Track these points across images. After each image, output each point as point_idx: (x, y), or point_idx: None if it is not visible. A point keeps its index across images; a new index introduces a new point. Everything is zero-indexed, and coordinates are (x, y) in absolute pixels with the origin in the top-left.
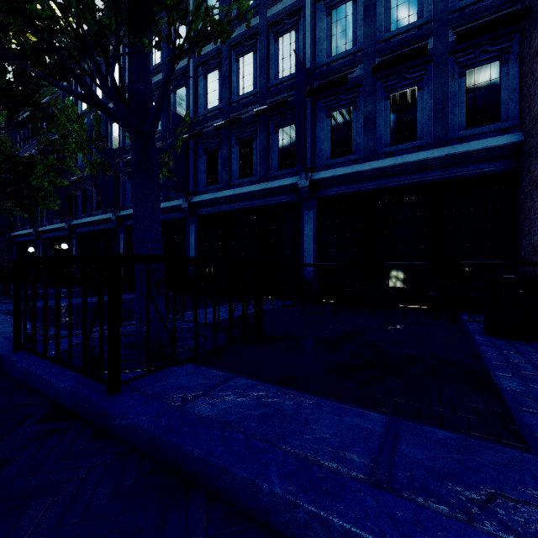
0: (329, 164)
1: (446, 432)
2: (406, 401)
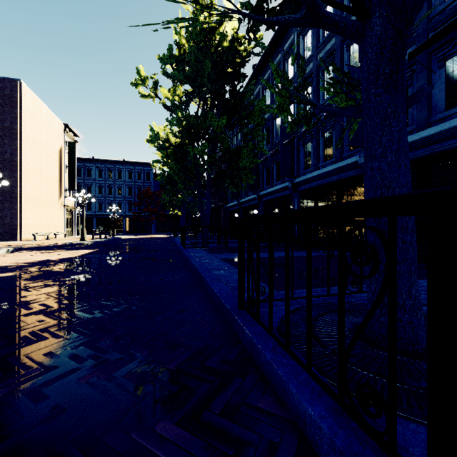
0: None
1: None
2: None
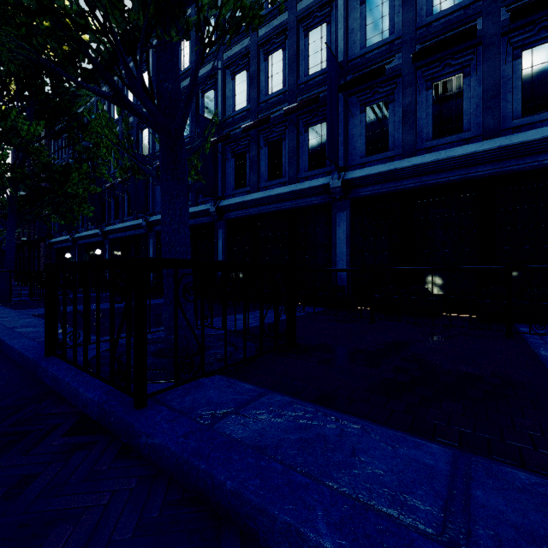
0: (363, 162)
1: (531, 475)
2: (470, 430)
